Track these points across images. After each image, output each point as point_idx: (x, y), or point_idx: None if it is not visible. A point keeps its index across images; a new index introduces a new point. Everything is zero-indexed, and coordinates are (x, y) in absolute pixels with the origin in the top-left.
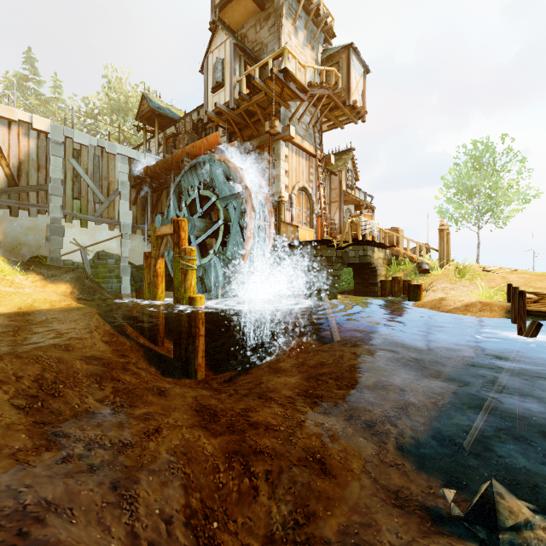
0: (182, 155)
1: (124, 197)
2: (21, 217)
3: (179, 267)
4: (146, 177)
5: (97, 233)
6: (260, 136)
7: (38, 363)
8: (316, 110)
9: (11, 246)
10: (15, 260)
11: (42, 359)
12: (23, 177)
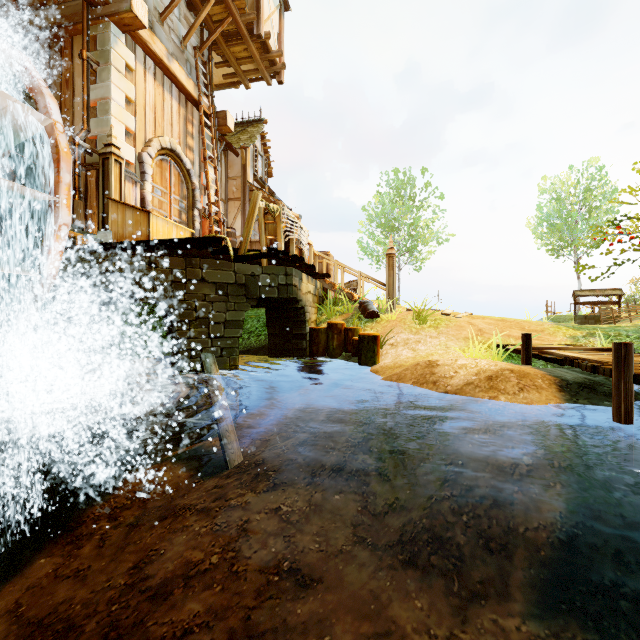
0: None
1: None
2: None
3: None
4: None
5: None
6: (61, 4)
7: None
8: (198, 15)
9: None
10: None
11: None
12: None
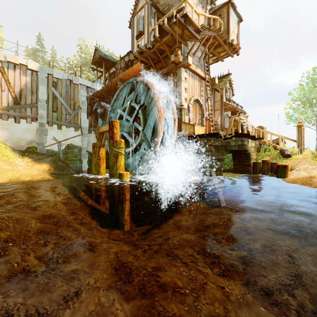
0: (117, 81)
1: (83, 111)
2: (22, 123)
3: (113, 153)
4: (96, 97)
5: (67, 133)
6: (168, 66)
7: None
8: (205, 47)
9: (16, 141)
10: (17, 149)
11: (2, 221)
12: (23, 99)
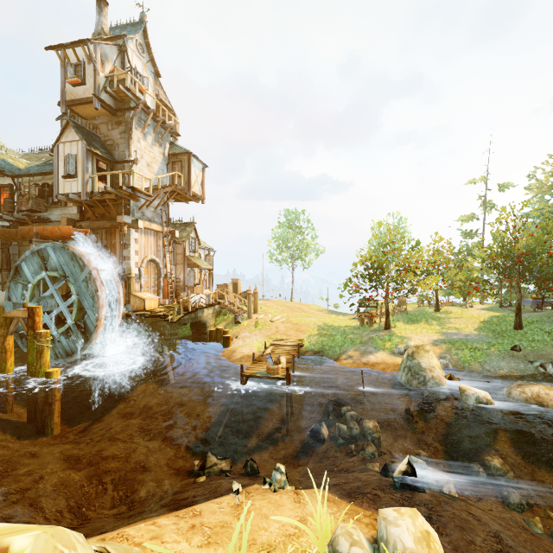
0: (30, 233)
1: None
2: None
3: (34, 346)
4: None
5: None
6: (112, 220)
7: None
8: (162, 198)
9: None
10: None
11: None
12: None
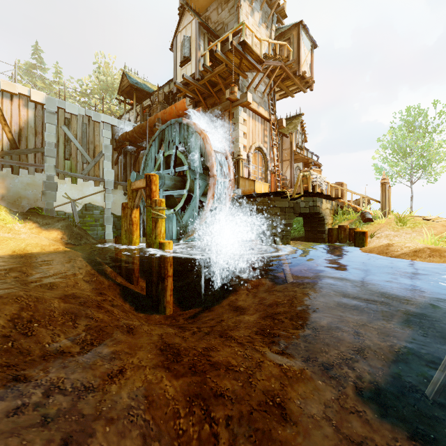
0: (155, 121)
1: (107, 158)
2: (21, 174)
3: (151, 216)
4: (125, 141)
5: (85, 188)
6: (221, 103)
7: (17, 302)
8: (270, 80)
9: (13, 199)
10: (16, 211)
11: (21, 299)
12: (23, 142)
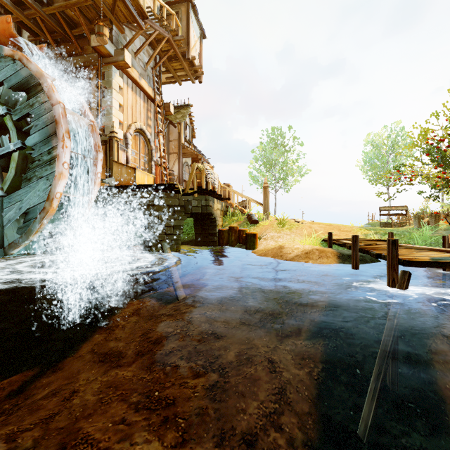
0: None
1: None
2: None
3: None
4: None
5: None
6: (85, 55)
7: None
8: (155, 51)
9: None
10: None
11: None
12: None
